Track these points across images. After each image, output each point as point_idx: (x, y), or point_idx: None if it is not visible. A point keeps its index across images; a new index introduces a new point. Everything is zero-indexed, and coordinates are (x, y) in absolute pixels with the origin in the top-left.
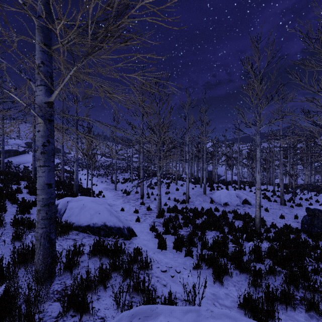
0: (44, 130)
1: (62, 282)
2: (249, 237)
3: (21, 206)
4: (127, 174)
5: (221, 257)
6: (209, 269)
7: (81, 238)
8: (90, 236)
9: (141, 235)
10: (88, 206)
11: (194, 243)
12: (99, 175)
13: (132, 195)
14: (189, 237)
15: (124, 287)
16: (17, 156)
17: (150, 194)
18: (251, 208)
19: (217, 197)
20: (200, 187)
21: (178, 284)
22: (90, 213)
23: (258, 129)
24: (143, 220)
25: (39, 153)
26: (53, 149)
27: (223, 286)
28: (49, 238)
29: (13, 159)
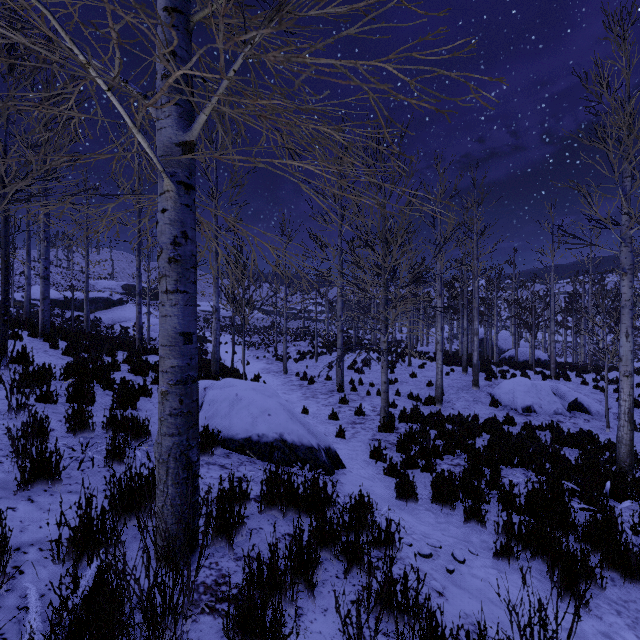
0: (175, 208)
1: (213, 562)
2: (617, 488)
3: (121, 393)
4: (304, 344)
5: (567, 535)
6: (533, 560)
7: (236, 465)
8: (253, 462)
9: (353, 466)
10: (246, 398)
11: (481, 494)
12: (251, 346)
13: (320, 385)
14: (468, 479)
15: (351, 590)
16: (109, 309)
17: (356, 384)
18: (592, 420)
19: (507, 393)
20: (464, 372)
21: (470, 593)
22: (250, 413)
23: (625, 231)
24: (350, 435)
25: (166, 261)
26: (194, 255)
27: (587, 611)
28: (185, 460)
29: (103, 314)
